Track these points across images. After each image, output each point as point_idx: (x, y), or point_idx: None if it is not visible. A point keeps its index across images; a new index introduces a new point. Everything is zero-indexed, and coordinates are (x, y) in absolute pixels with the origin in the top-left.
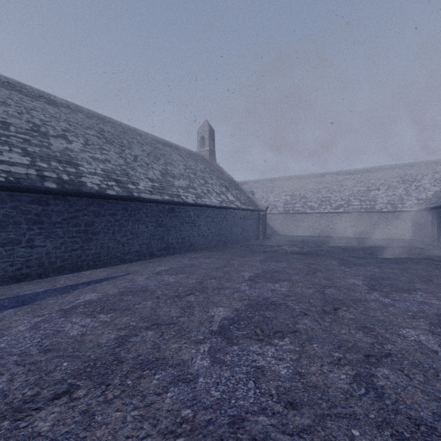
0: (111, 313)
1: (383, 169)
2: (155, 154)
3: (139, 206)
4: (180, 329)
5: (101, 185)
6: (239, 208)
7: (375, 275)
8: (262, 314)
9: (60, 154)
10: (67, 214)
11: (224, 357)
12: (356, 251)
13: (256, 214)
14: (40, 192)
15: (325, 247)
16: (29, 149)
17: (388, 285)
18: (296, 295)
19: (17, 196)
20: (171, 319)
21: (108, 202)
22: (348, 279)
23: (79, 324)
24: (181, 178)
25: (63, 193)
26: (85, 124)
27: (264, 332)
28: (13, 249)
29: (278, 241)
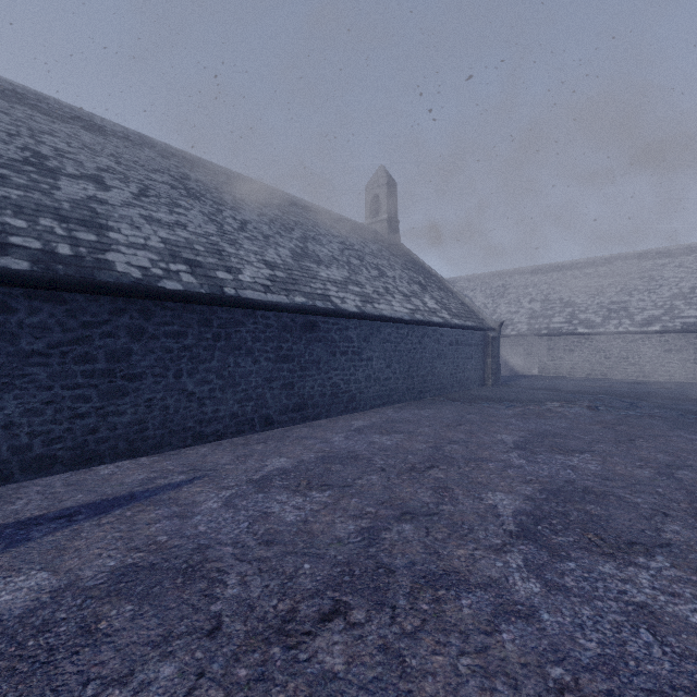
0: None
1: None
2: (285, 221)
3: (238, 317)
4: None
5: (151, 270)
6: (448, 324)
7: None
8: None
9: (72, 205)
10: (60, 333)
11: None
12: None
13: (480, 336)
14: None
15: (649, 407)
16: None
17: None
18: None
19: None
20: None
21: (165, 306)
22: None
23: None
24: (333, 264)
25: (46, 283)
26: (153, 165)
27: None
28: None
29: (528, 390)
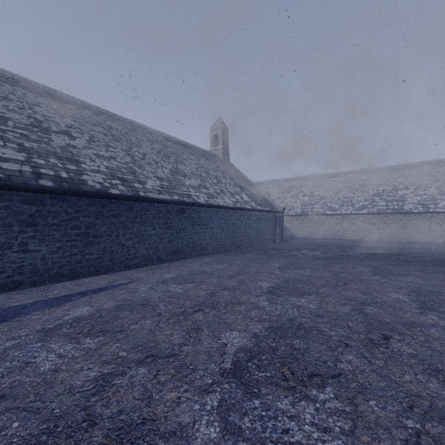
0: (99, 337)
1: (412, 167)
2: (165, 152)
3: (146, 206)
4: (182, 364)
5: (104, 184)
6: (254, 209)
7: (421, 289)
8: (289, 343)
9: (61, 150)
10: (65, 215)
11: (240, 422)
12: (388, 257)
13: (273, 216)
14: (34, 191)
15: (350, 251)
16: (27, 144)
17: (444, 303)
18: (329, 314)
19: (8, 194)
20: (171, 348)
21: (111, 202)
22: (389, 293)
23: (56, 352)
24: (192, 177)
25: (60, 192)
26: (92, 121)
27: (295, 375)
28: (3, 254)
29: (297, 245)
